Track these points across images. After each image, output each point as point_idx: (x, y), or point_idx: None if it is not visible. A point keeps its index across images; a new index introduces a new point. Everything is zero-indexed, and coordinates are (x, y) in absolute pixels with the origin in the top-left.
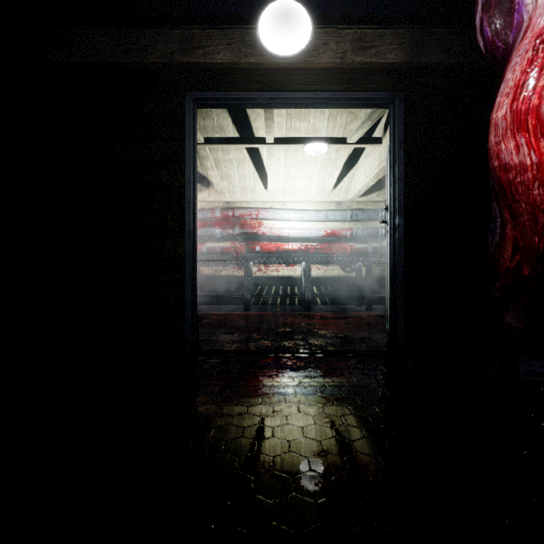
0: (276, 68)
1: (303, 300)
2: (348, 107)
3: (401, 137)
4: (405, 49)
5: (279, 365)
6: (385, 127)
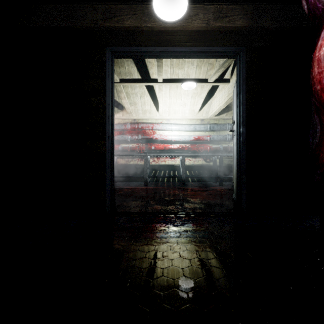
0: (164, 31)
1: (181, 179)
2: (210, 57)
3: (244, 76)
4: (248, 18)
5: (166, 223)
6: (231, 72)
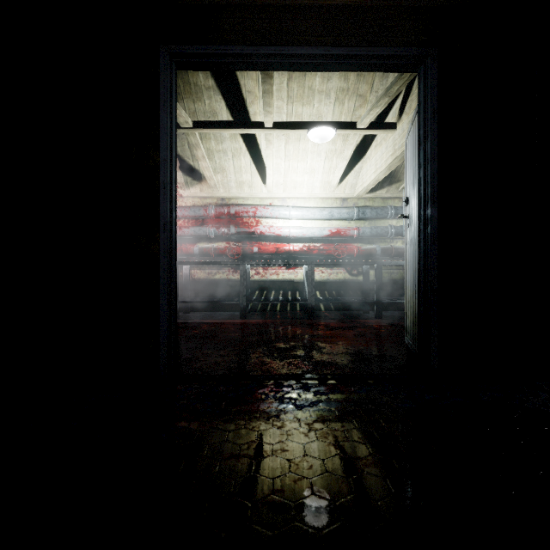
0: (276, 8)
1: (306, 306)
2: (367, 69)
3: (435, 105)
4: None
5: (280, 399)
6: (400, 110)
